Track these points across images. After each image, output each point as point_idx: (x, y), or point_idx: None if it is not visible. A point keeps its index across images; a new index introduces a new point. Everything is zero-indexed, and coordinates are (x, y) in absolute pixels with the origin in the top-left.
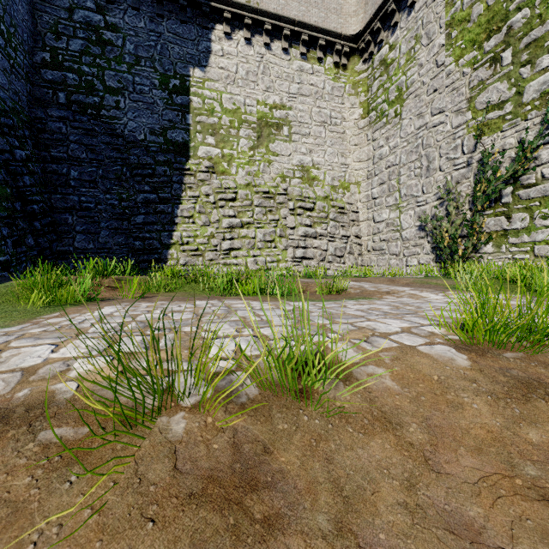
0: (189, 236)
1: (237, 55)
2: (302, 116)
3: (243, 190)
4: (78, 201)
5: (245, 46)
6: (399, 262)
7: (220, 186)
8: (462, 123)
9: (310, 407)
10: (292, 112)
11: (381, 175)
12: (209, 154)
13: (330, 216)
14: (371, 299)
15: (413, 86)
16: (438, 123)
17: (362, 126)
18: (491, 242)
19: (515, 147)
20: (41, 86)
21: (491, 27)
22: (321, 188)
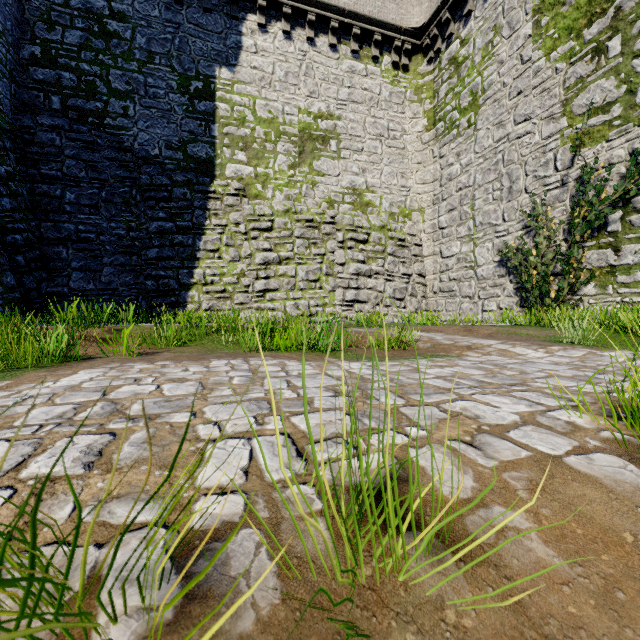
0: (214, 274)
1: (273, 52)
2: (353, 127)
3: (281, 217)
4: (75, 230)
5: (284, 41)
6: (473, 306)
7: (252, 213)
8: (555, 132)
9: (392, 636)
10: (341, 123)
11: (450, 199)
12: (239, 174)
13: (388, 250)
14: (450, 358)
15: (492, 88)
16: (524, 134)
17: (427, 140)
18: (594, 281)
19: (626, 161)
20: (30, 87)
21: (593, 10)
22: (376, 215)
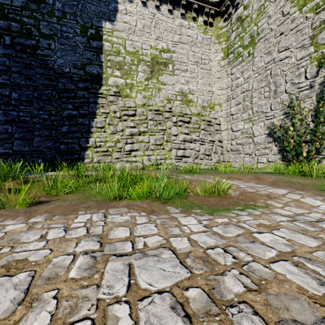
0: (101, 141)
1: (136, 13)
2: (182, 57)
3: (140, 108)
4: (17, 115)
5: (142, 7)
6: (251, 159)
7: (124, 105)
8: (305, 55)
9: None
10: (174, 55)
11: (237, 98)
12: (116, 83)
13: (201, 127)
14: (262, 209)
15: (263, 32)
16: (284, 58)
17: (223, 65)
18: None
19: None
20: None
21: None
22: (195, 107)
